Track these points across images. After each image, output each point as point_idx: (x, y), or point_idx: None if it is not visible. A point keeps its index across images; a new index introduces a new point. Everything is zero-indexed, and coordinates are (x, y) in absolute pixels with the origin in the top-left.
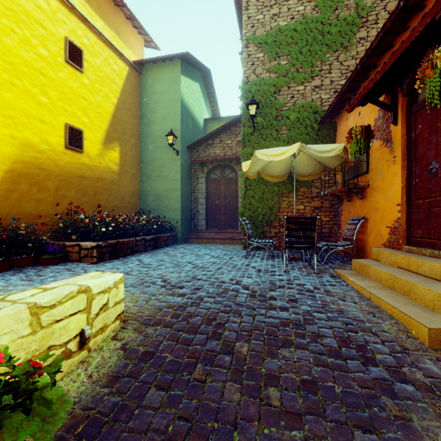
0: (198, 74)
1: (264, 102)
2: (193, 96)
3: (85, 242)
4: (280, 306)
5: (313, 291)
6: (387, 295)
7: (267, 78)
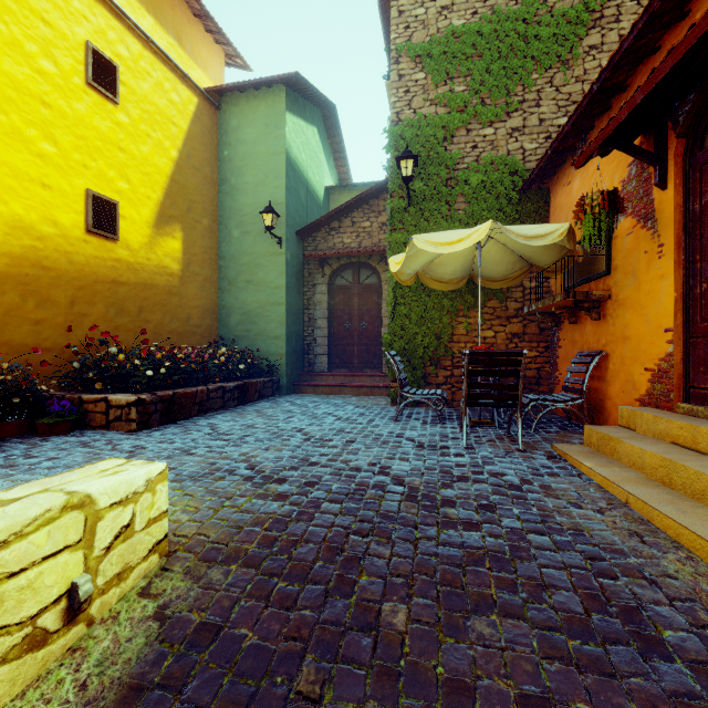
0: (316, 111)
1: (426, 155)
2: (306, 149)
3: (117, 394)
4: (463, 521)
5: (520, 488)
6: (662, 499)
7: (432, 116)
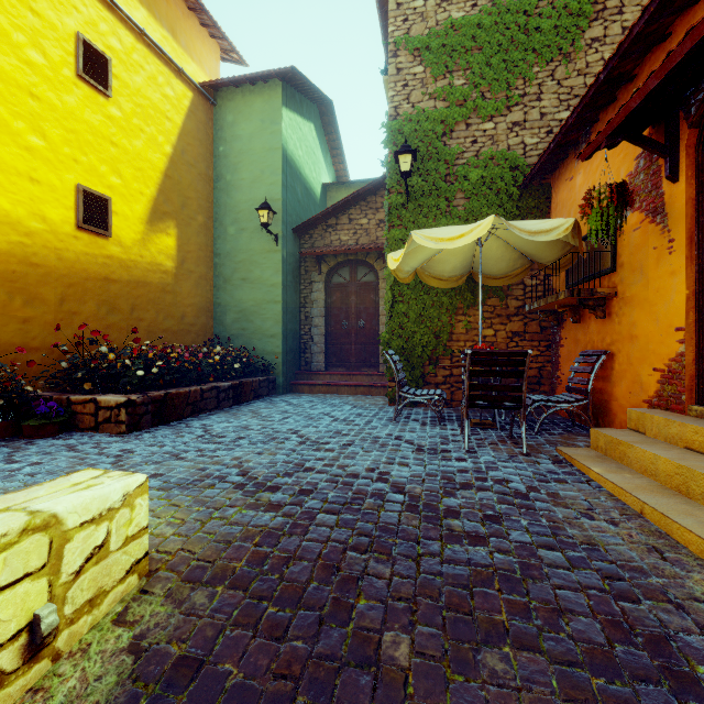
0: (313, 108)
1: (425, 150)
2: (303, 145)
3: (107, 395)
4: (468, 534)
5: (527, 496)
6: (680, 510)
7: (431, 110)
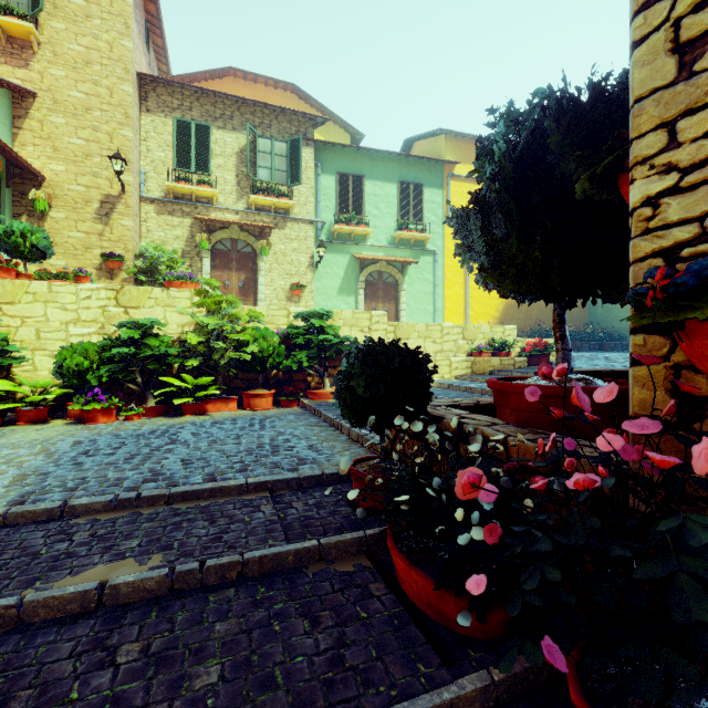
0: None
1: None
2: None
3: None
4: None
5: None
6: None
7: None
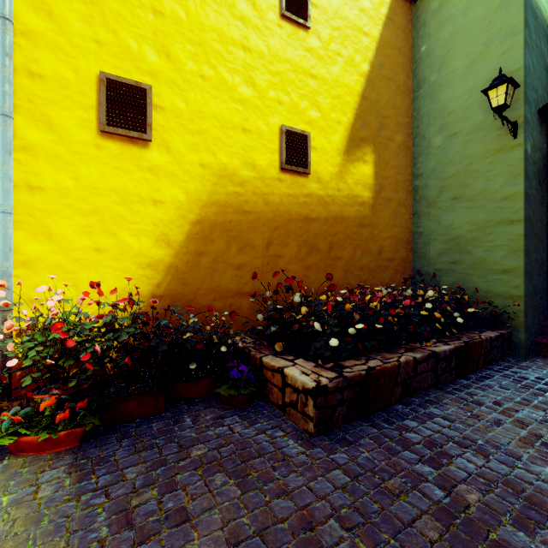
0: None
1: None
2: None
3: (297, 360)
4: None
5: None
6: None
7: None
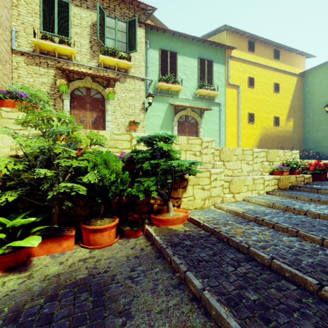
0: None
1: None
2: None
3: None
4: None
5: None
6: None
7: None
